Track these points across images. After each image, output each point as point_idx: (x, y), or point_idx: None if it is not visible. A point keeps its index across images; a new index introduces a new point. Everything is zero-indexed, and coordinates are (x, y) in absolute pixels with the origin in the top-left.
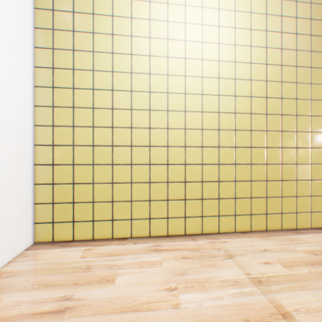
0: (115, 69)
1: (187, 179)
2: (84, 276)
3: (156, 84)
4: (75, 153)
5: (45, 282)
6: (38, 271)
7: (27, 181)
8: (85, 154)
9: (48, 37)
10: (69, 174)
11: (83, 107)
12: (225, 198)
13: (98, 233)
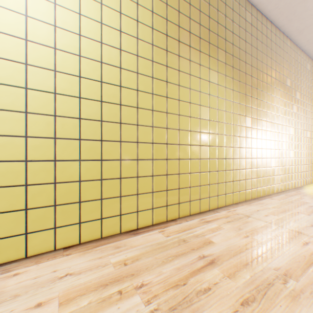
0: None
1: None
2: None
3: None
4: None
5: None
6: None
7: None
8: None
9: None
10: None
11: None
12: (39, 207)
13: None
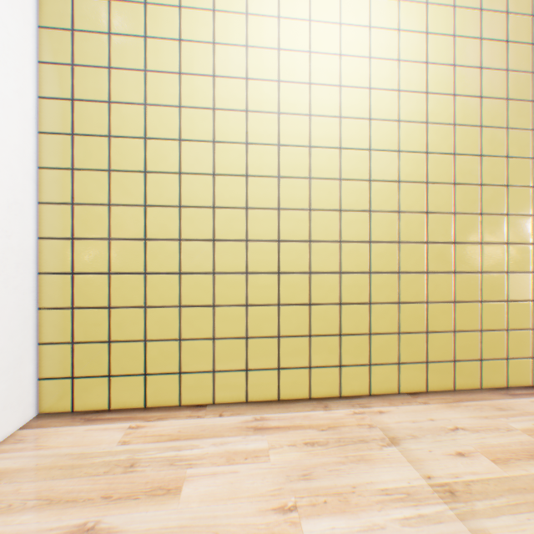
0: (185, 103)
1: (313, 299)
2: (123, 482)
3: (259, 130)
4: (113, 253)
5: (48, 494)
6: (40, 472)
7: (24, 303)
8: (130, 254)
9: (64, 44)
10: (102, 291)
11: (127, 171)
12: (380, 333)
13: (155, 397)
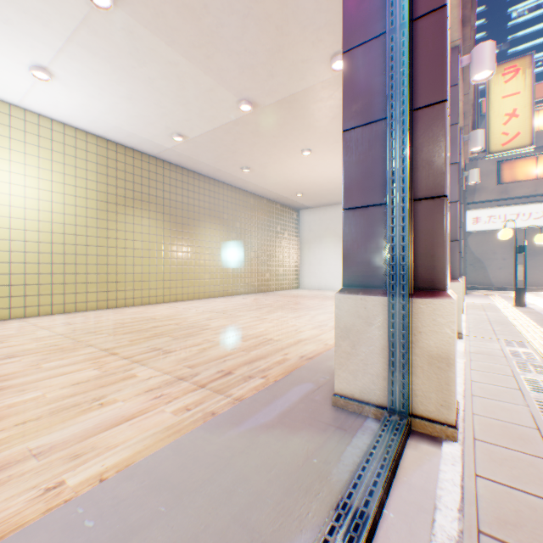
0: None
1: None
2: None
3: None
4: None
5: None
6: None
7: None
8: None
9: None
10: None
11: None
12: (34, 295)
13: None
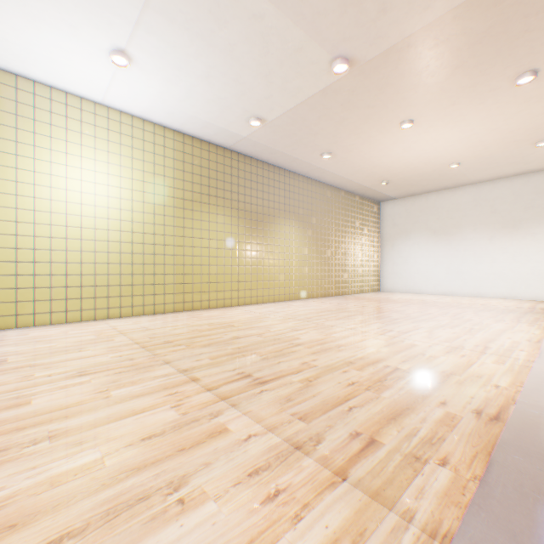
0: (21, 207)
1: (84, 285)
2: (6, 336)
3: (58, 220)
4: None
5: None
6: None
7: None
8: None
9: None
10: None
11: None
12: (114, 296)
13: (4, 325)
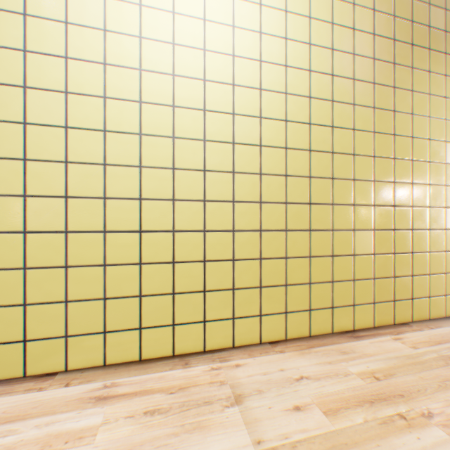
0: (32, 47)
1: (178, 257)
2: None
3: (119, 85)
4: None
5: None
6: None
7: None
8: None
9: None
10: None
11: None
12: (244, 288)
13: None
